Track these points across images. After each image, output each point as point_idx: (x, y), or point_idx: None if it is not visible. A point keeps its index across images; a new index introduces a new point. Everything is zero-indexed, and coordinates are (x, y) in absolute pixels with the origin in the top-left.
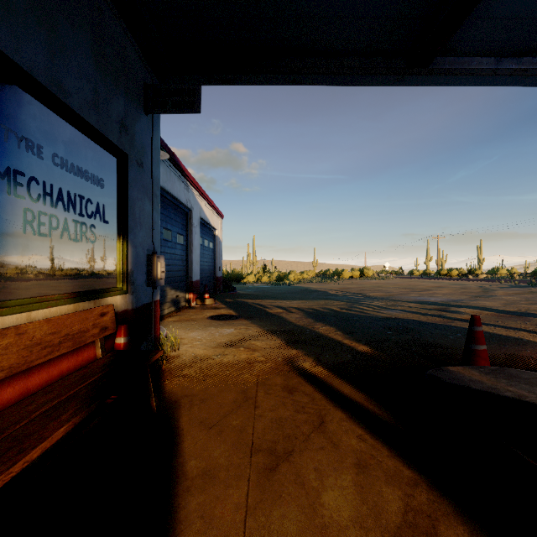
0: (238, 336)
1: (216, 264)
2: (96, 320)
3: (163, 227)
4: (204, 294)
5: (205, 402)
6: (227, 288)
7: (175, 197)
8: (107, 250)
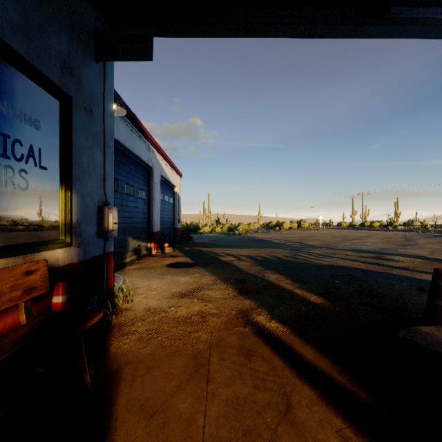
0: (193, 285)
1: (176, 217)
2: (18, 280)
3: (125, 183)
4: (164, 243)
5: (150, 371)
6: (186, 237)
7: (137, 155)
8: (45, 199)
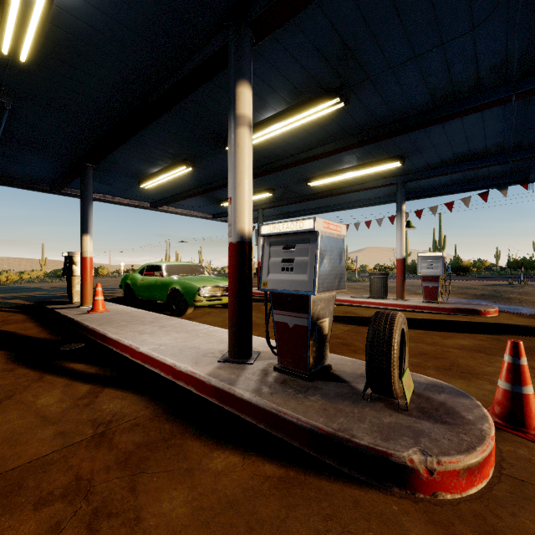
0: None
1: None
2: None
3: None
4: None
5: None
6: None
7: None
8: None
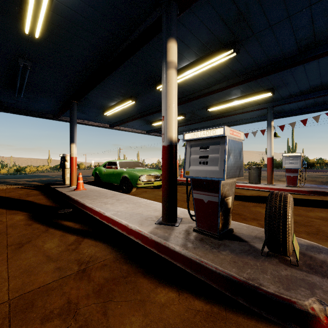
0: None
1: None
2: None
3: None
4: None
5: None
6: None
7: None
8: None
